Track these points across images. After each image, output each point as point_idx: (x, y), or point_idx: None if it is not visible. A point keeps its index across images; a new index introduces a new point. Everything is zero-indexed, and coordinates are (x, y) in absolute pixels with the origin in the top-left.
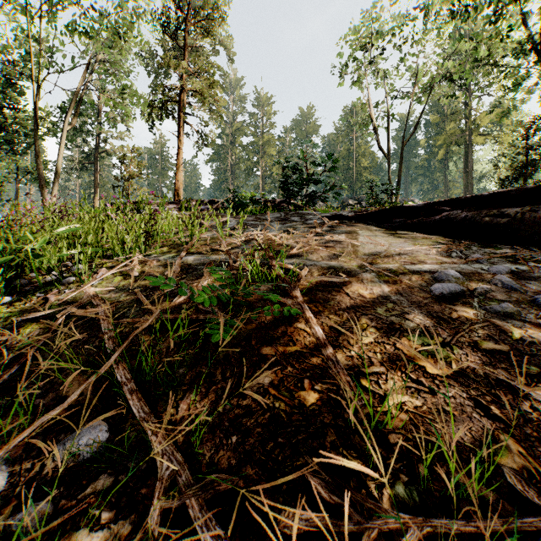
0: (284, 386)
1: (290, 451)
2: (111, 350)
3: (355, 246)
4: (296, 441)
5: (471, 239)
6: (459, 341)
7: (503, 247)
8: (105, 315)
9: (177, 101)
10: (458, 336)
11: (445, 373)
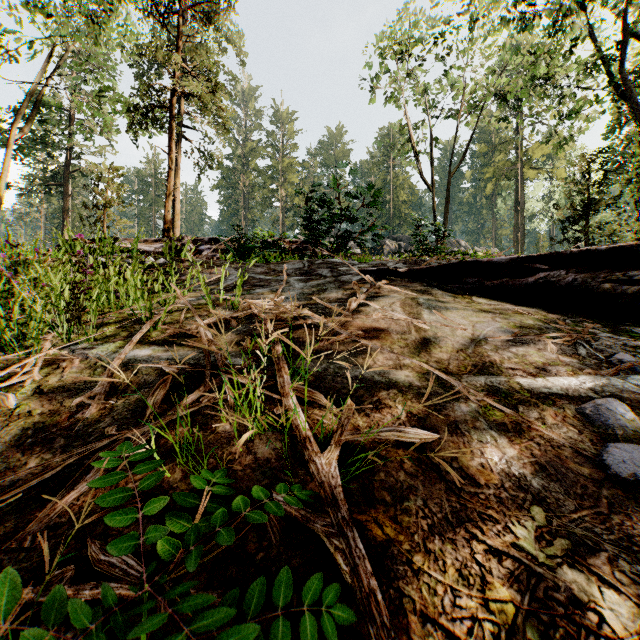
0: None
1: None
2: None
3: (421, 330)
4: None
5: (585, 316)
6: None
7: None
8: None
9: (167, 106)
10: None
11: None
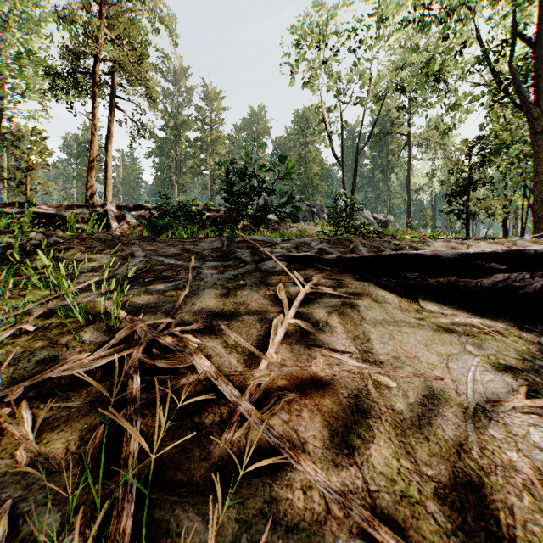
0: None
1: None
2: None
3: (382, 384)
4: None
5: None
6: None
7: None
8: None
9: (90, 72)
10: None
11: None
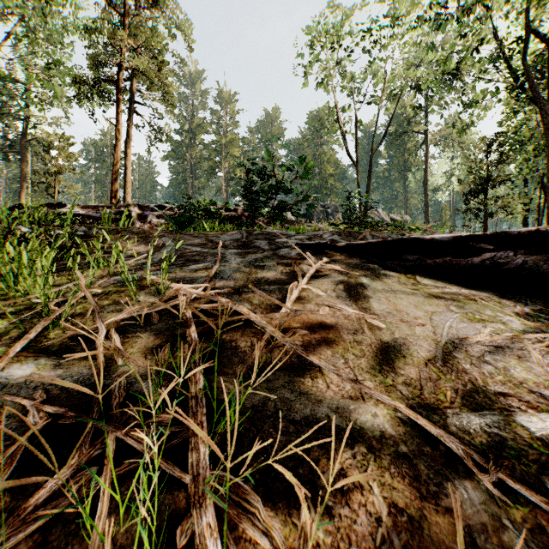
0: None
1: None
2: None
3: (375, 327)
4: None
5: (539, 302)
6: None
7: None
8: None
9: (114, 80)
10: None
11: None
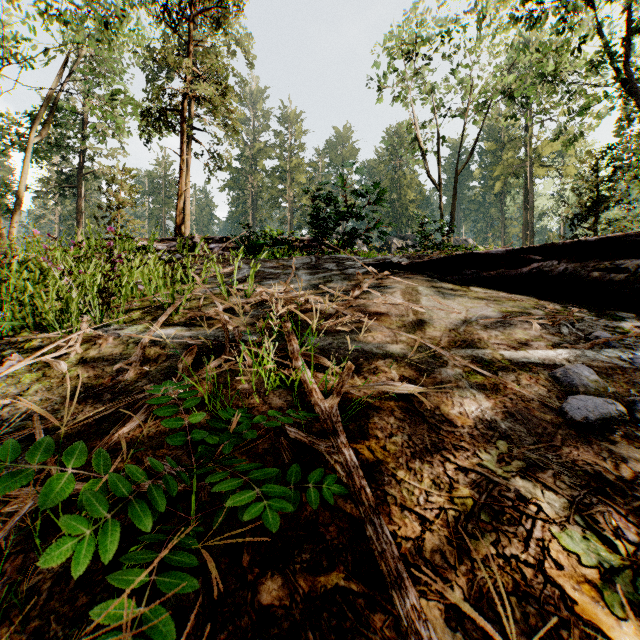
0: None
1: None
2: None
3: (418, 313)
4: None
5: (574, 302)
6: None
7: (624, 316)
8: None
9: (178, 109)
10: None
11: None
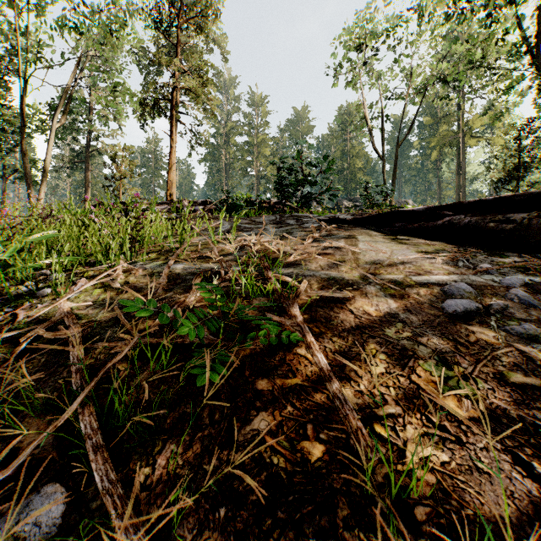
0: (283, 434)
1: (292, 532)
2: (75, 390)
3: (355, 253)
4: (300, 516)
5: (475, 246)
6: (482, 372)
7: (510, 255)
8: (75, 340)
9: (169, 99)
10: (480, 366)
11: (471, 415)
